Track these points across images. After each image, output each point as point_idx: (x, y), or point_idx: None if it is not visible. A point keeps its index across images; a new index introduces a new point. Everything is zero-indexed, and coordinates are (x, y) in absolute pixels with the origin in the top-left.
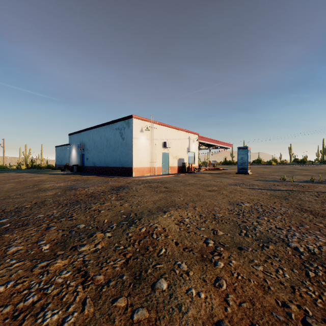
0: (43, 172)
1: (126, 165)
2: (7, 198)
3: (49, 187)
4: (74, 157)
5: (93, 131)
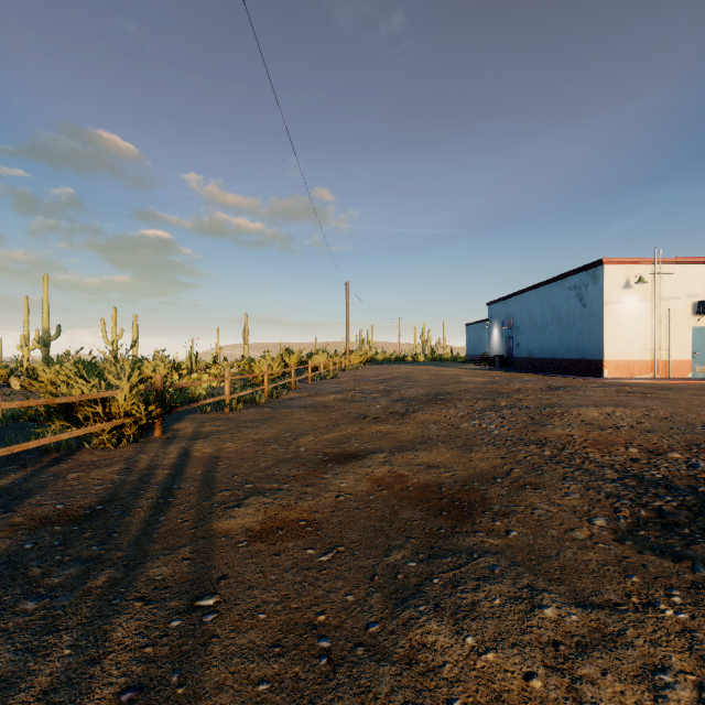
0: (451, 366)
1: (589, 355)
2: (434, 386)
3: (467, 381)
4: (495, 341)
5: (528, 295)
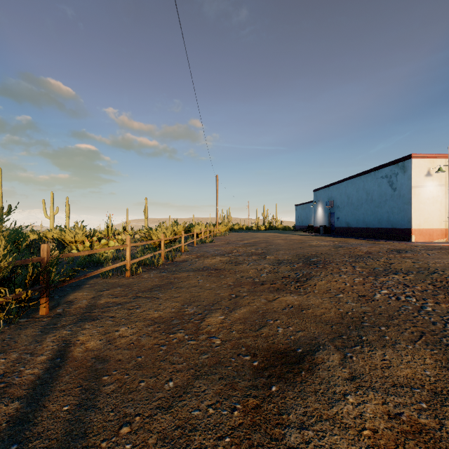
0: (289, 233)
1: (398, 225)
2: (295, 249)
3: (316, 244)
4: (319, 216)
5: (346, 183)
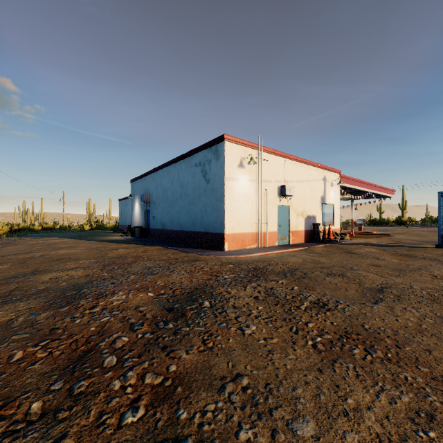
0: (95, 237)
1: (212, 229)
2: None
3: (43, 282)
4: (137, 214)
5: (161, 172)
